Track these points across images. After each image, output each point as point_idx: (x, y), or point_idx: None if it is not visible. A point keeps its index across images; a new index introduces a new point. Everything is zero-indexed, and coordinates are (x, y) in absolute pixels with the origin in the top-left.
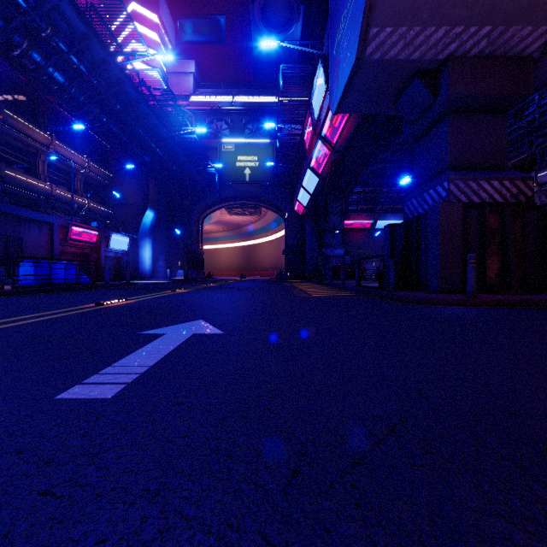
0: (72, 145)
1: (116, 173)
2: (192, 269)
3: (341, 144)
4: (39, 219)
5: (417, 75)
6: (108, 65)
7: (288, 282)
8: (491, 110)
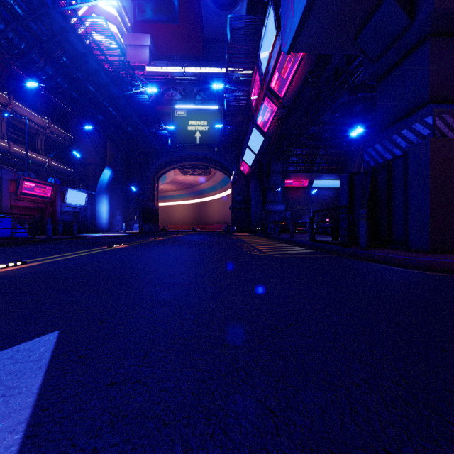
0: (32, 107)
1: (77, 134)
2: (147, 223)
3: (289, 98)
4: None
5: None
6: (49, 9)
7: (235, 235)
8: None
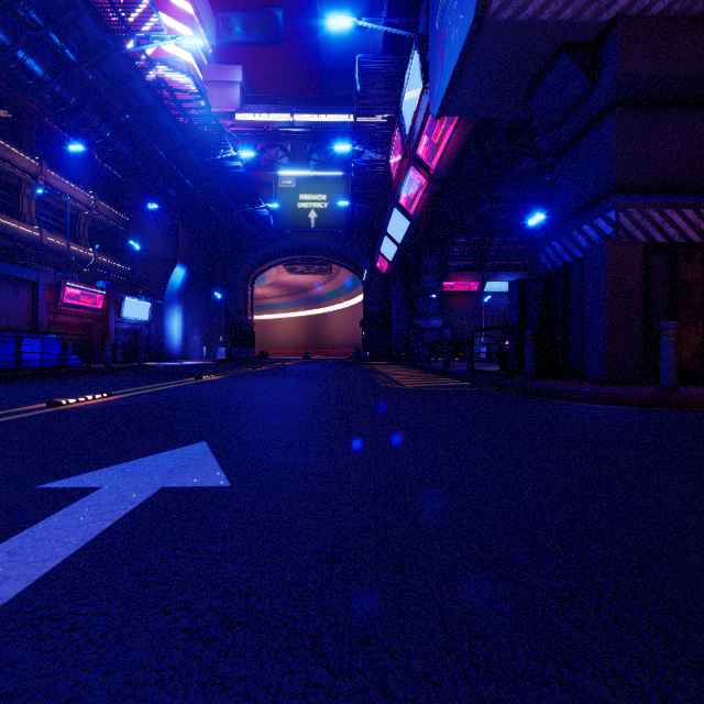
0: (72, 177)
1: (135, 216)
2: (238, 346)
3: (443, 170)
4: (15, 275)
5: (566, 49)
6: (109, 52)
7: (368, 364)
8: (680, 102)
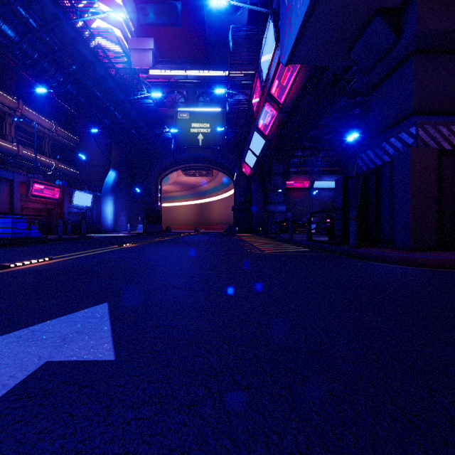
0: (40, 111)
1: (82, 137)
2: (151, 224)
3: (288, 104)
4: None
5: (379, 13)
6: (60, 22)
7: (237, 235)
8: None
